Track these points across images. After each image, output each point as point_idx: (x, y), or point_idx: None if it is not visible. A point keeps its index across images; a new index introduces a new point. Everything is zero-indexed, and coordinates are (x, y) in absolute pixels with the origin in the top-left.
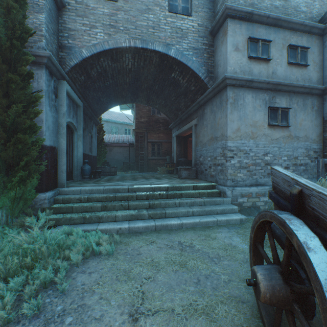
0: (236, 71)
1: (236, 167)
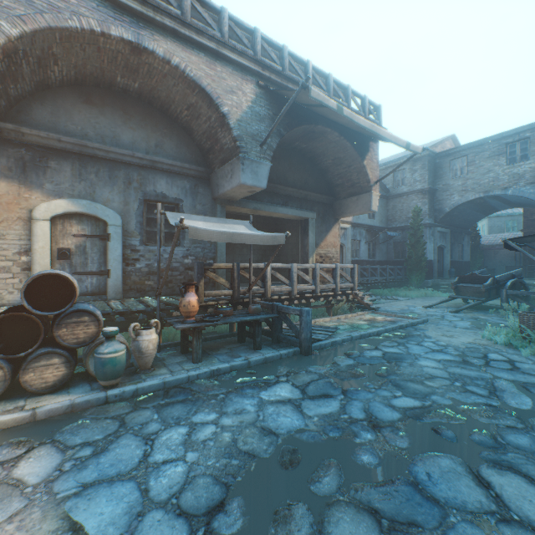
0: None
1: None
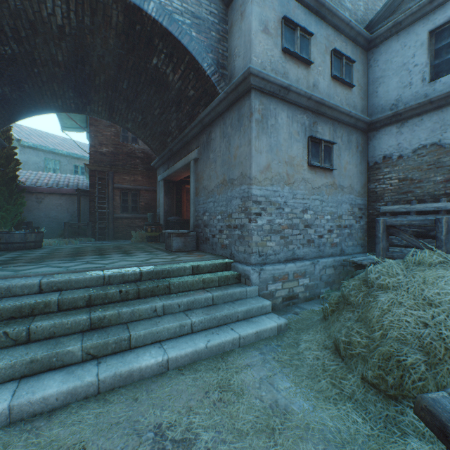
0: (265, 68)
1: (265, 231)
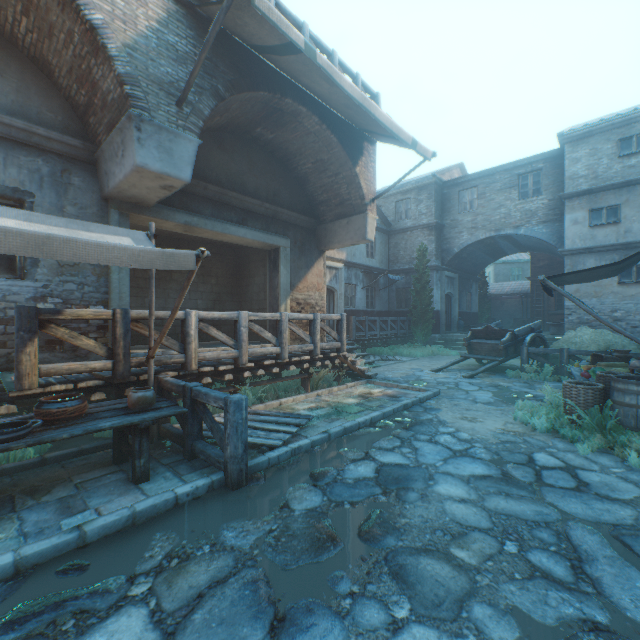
0: (574, 242)
1: (574, 323)
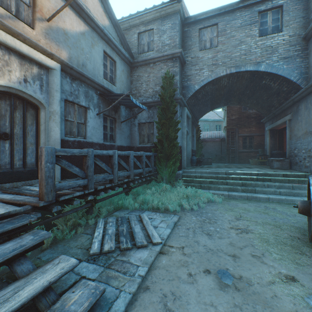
0: None
1: None
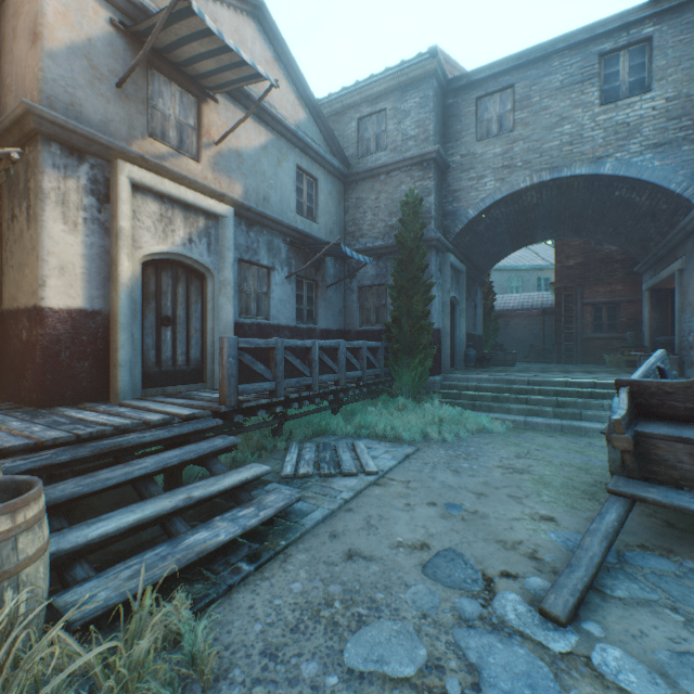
0: None
1: None
